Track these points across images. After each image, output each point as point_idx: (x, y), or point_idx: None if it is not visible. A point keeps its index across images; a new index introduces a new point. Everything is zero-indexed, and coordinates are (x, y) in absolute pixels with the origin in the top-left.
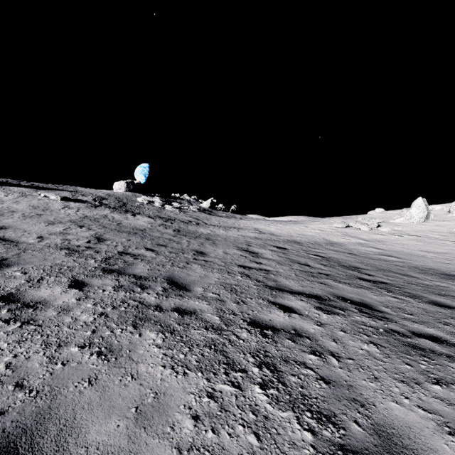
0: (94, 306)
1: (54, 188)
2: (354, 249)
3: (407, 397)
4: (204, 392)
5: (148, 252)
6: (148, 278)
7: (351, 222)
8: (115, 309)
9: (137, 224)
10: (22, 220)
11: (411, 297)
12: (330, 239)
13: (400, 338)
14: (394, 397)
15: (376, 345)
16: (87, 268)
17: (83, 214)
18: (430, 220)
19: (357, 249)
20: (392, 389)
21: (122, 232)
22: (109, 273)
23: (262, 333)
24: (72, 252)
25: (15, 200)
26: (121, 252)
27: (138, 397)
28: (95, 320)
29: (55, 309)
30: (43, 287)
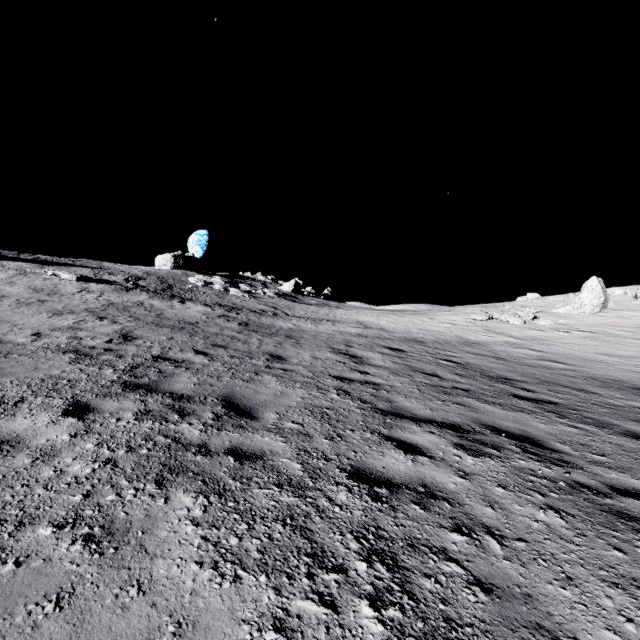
0: (97, 448)
1: (68, 263)
2: (502, 352)
3: (631, 619)
4: (268, 619)
5: (199, 356)
6: (192, 398)
7: (495, 312)
8: (131, 452)
9: (186, 315)
10: (14, 308)
11: (597, 426)
12: (466, 337)
13: (594, 497)
14: (608, 618)
15: (558, 511)
16: (98, 382)
17: (108, 300)
18: (608, 309)
19: (507, 352)
20: (600, 601)
21: (163, 326)
22: (132, 390)
23: (372, 492)
24: (82, 356)
25: (9, 280)
26: (157, 357)
27: (143, 633)
28: (94, 473)
29: (31, 454)
30: (19, 415)
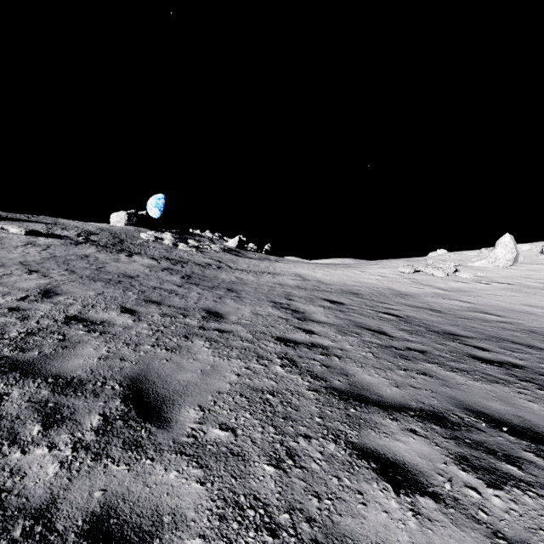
0: None
1: (23, 218)
2: (434, 303)
3: None
4: None
5: (124, 315)
6: (84, 384)
7: (419, 265)
8: None
9: (129, 268)
10: None
11: None
12: (397, 289)
13: None
14: None
15: None
16: None
17: (51, 253)
18: (519, 262)
19: (439, 303)
20: None
21: (97, 280)
22: None
23: None
24: None
25: None
26: (72, 318)
27: None
28: None
29: None
30: None
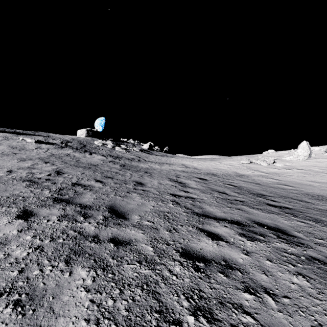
0: (32, 238)
1: (31, 133)
2: (258, 180)
3: None
4: None
5: (97, 183)
6: (92, 207)
7: (253, 159)
8: (53, 241)
9: (92, 160)
10: None
11: (314, 221)
12: (239, 172)
13: (323, 266)
14: None
15: (304, 276)
16: (40, 198)
17: (51, 153)
18: (312, 157)
19: (260, 180)
20: None
21: (79, 166)
22: (58, 202)
23: (194, 265)
24: (33, 183)
25: None
26: (74, 183)
27: None
28: (28, 255)
29: None
30: None
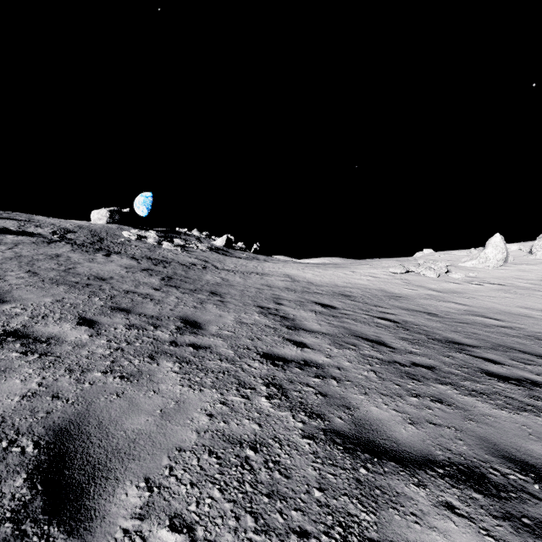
0: None
1: None
2: (429, 306)
3: None
4: None
5: (79, 328)
6: None
7: (409, 265)
8: None
9: (104, 269)
10: None
11: None
12: (390, 290)
13: None
14: None
15: None
16: None
17: (16, 253)
18: (509, 263)
19: (434, 306)
20: None
21: (61, 283)
22: None
23: None
24: None
25: None
26: (10, 333)
27: None
28: None
29: None
30: None
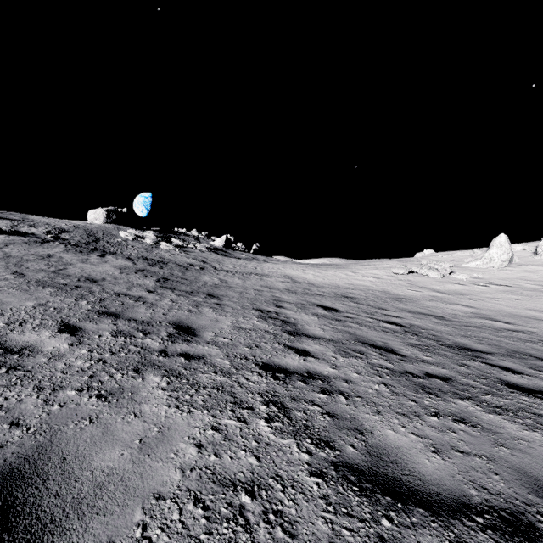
0: None
1: None
2: (435, 308)
3: None
4: None
5: (59, 336)
6: None
7: (412, 266)
8: None
9: (96, 270)
10: None
11: None
12: (394, 292)
13: None
14: None
15: None
16: None
17: (5, 253)
18: (514, 263)
19: (440, 308)
20: None
21: (48, 285)
22: None
23: None
24: None
25: None
26: None
27: None
28: None
29: None
30: None
